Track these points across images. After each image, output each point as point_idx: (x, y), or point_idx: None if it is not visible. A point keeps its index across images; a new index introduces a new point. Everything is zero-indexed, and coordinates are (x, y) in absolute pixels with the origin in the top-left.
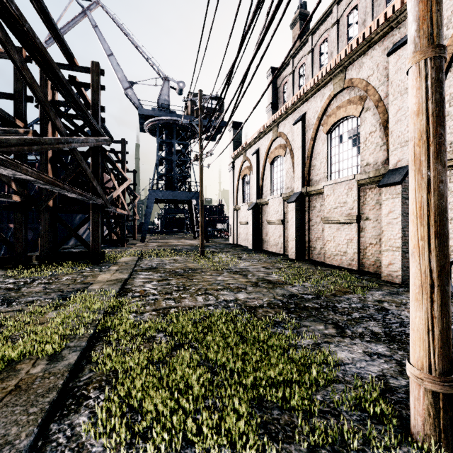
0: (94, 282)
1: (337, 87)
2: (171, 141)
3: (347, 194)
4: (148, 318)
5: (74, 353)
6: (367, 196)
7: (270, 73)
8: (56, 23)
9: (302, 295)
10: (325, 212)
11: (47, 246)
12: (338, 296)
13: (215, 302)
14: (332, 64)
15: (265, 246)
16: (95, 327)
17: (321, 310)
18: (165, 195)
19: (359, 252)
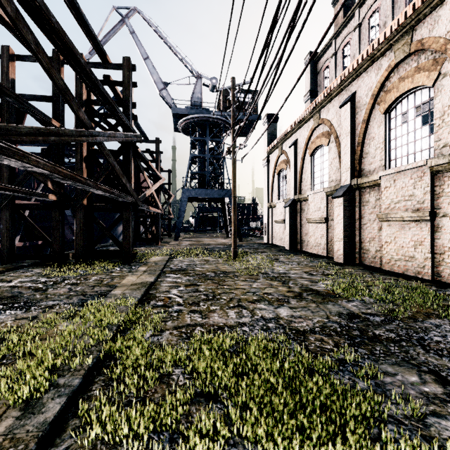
0: (118, 286)
1: (401, 53)
2: (204, 138)
3: (414, 184)
4: (165, 344)
5: (58, 399)
6: (445, 186)
7: (308, 58)
8: (99, 34)
9: (366, 316)
10: (383, 208)
11: (81, 245)
12: (420, 321)
13: (250, 320)
14: (393, 26)
15: (304, 247)
16: (99, 352)
17: (403, 344)
18: (198, 193)
19: (432, 257)
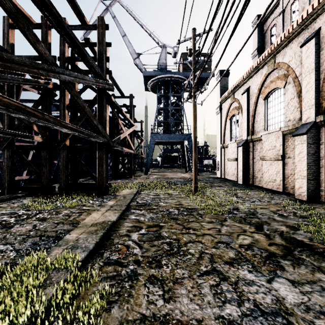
0: (77, 226)
1: None
2: (168, 94)
3: None
4: None
5: None
6: None
7: (255, 21)
8: (90, 21)
9: None
10: None
11: (64, 179)
12: None
13: (241, 315)
14: None
15: (257, 182)
16: None
17: None
18: (163, 137)
19: None
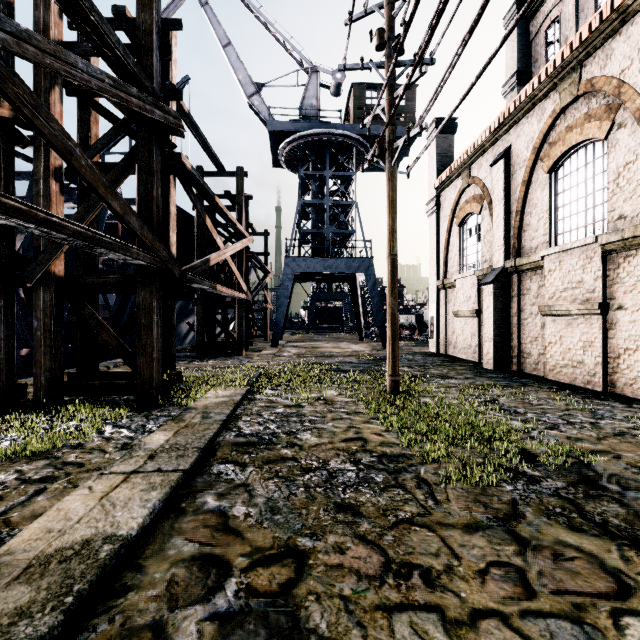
0: None
1: None
2: (322, 172)
3: None
4: None
5: None
6: None
7: (512, 14)
8: None
9: None
10: None
11: (47, 365)
12: None
13: None
14: None
15: (530, 366)
16: None
17: None
18: (311, 265)
19: None
